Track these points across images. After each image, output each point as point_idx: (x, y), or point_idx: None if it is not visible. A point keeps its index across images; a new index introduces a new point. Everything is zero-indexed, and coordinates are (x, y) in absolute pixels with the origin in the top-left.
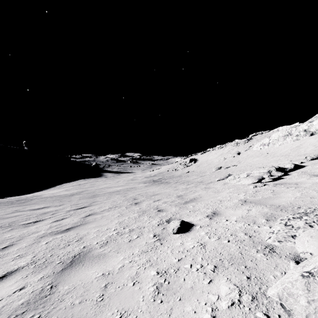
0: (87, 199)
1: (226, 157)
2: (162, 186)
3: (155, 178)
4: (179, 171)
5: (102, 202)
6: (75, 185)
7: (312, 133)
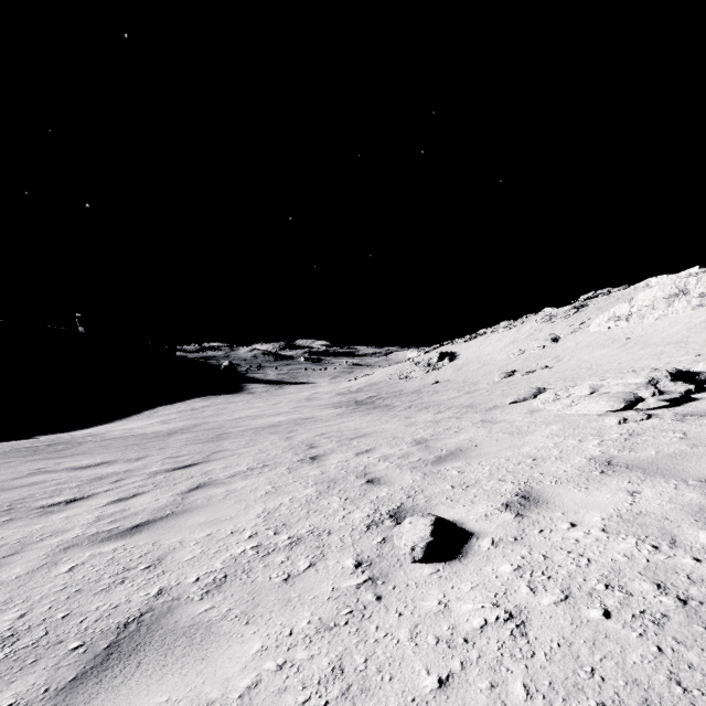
0: (202, 444)
1: (525, 349)
2: (377, 415)
3: (360, 396)
4: (414, 380)
5: (234, 454)
6: (183, 410)
7: None
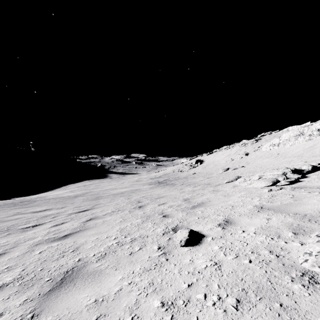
0: (90, 201)
1: (233, 158)
2: (168, 188)
3: (160, 180)
4: (184, 172)
5: (105, 205)
6: (80, 186)
7: None
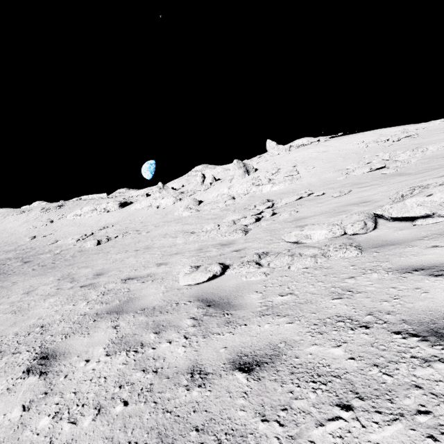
0: None
1: (36, 225)
2: None
3: None
4: None
5: None
6: None
7: (108, 211)
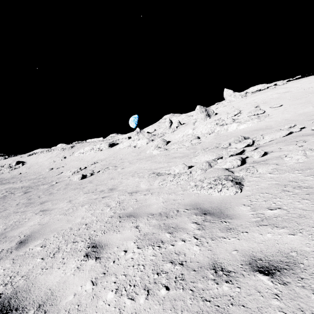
0: None
1: (55, 160)
2: (14, 184)
3: None
4: (5, 173)
5: None
6: None
7: (101, 150)
